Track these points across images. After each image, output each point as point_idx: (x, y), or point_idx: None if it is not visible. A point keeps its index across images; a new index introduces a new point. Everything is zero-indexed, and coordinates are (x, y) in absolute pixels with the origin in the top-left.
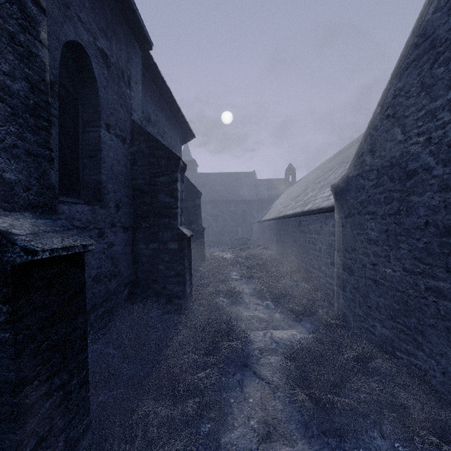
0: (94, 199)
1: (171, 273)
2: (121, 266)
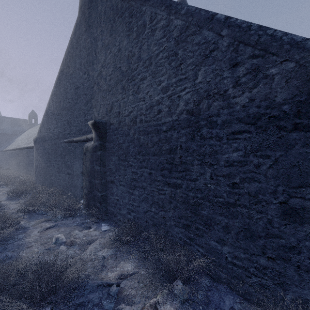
0: None
1: None
2: None
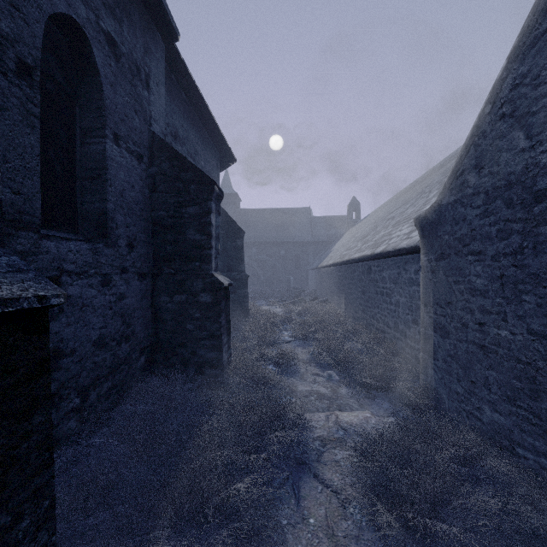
0: (97, 235)
1: (203, 334)
2: (136, 325)
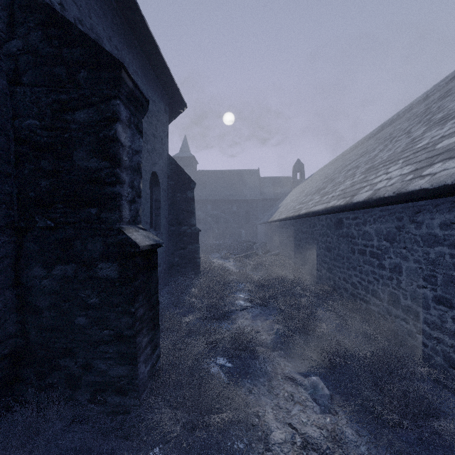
0: None
1: (103, 333)
2: None
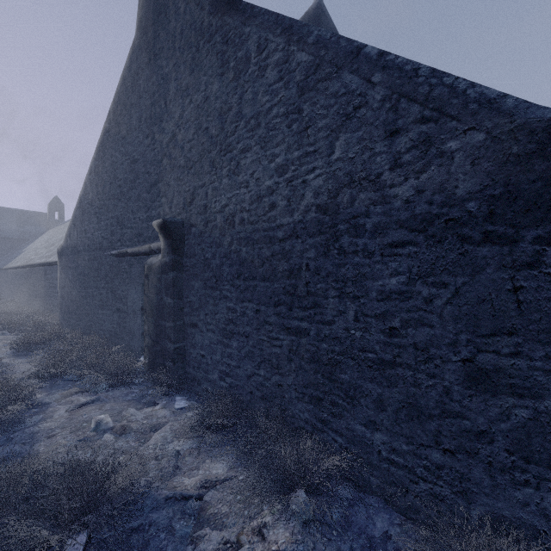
0: None
1: None
2: None
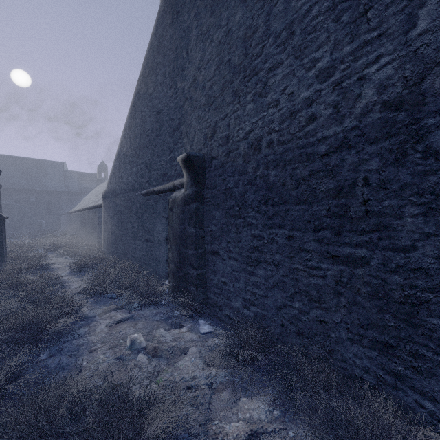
0: None
1: None
2: None
